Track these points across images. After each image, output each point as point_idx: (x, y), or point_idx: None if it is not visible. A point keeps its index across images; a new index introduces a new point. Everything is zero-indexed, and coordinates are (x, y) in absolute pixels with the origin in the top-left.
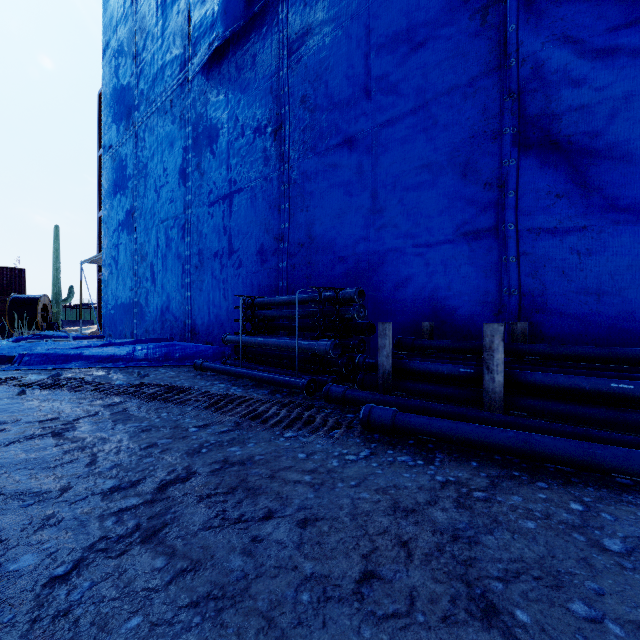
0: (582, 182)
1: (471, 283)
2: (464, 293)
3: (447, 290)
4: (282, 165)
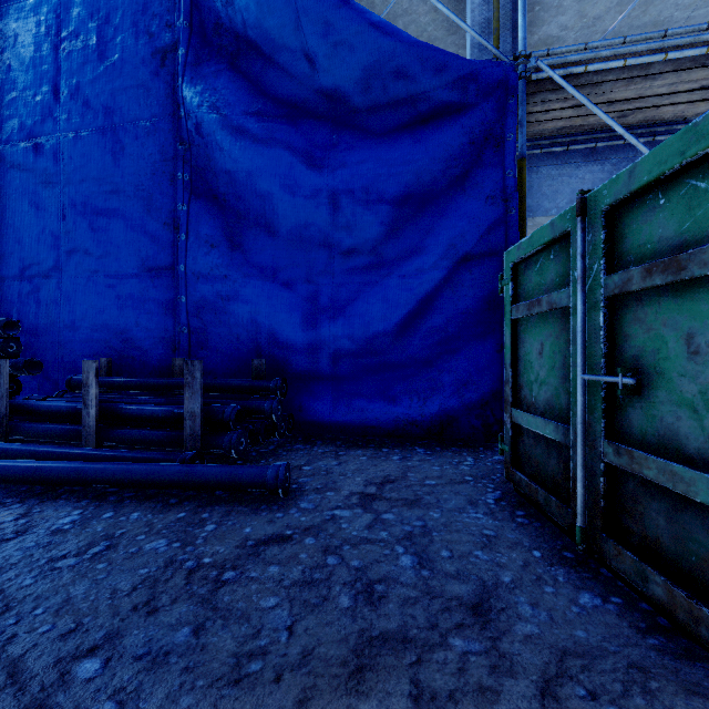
0: (231, 237)
1: (154, 319)
2: (148, 329)
3: (134, 325)
4: None
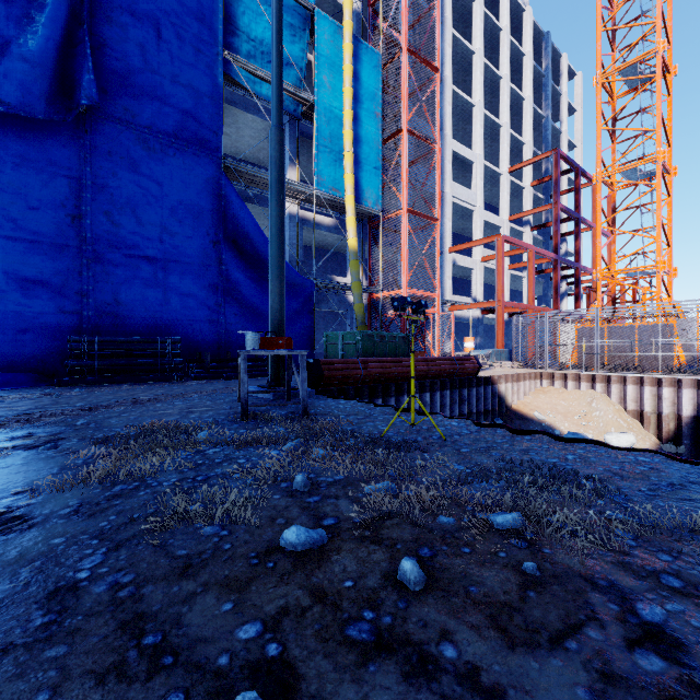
0: (241, 312)
1: (210, 338)
2: (208, 341)
3: (202, 340)
4: (84, 245)
